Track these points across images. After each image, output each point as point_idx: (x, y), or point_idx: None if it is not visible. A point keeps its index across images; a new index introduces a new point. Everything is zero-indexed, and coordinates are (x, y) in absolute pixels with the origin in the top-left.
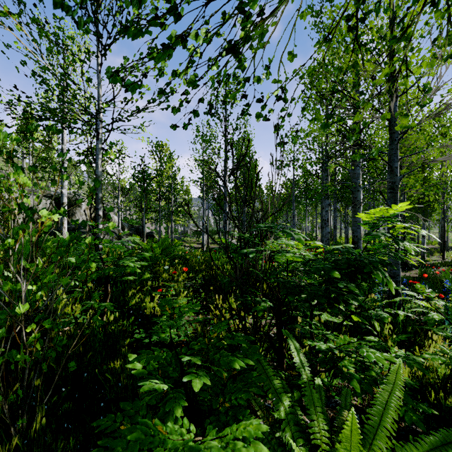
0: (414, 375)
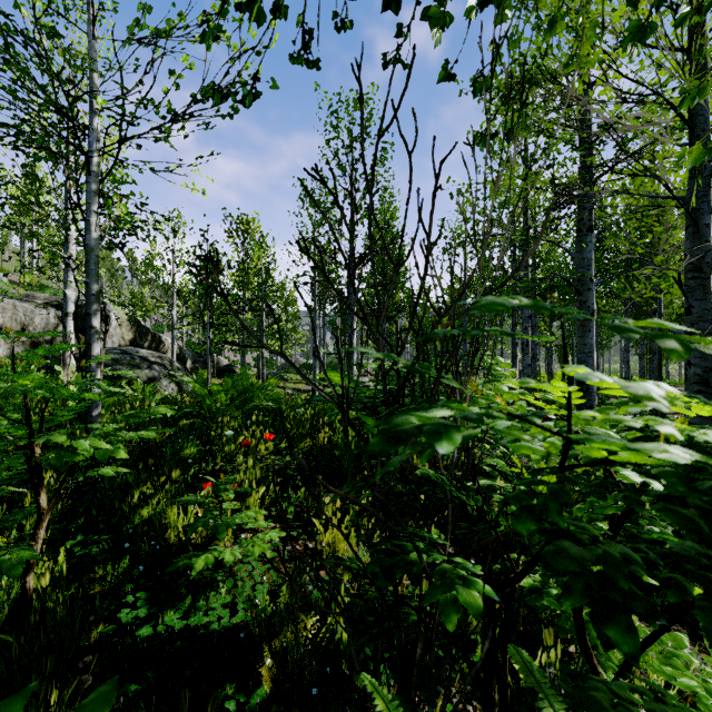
0: None
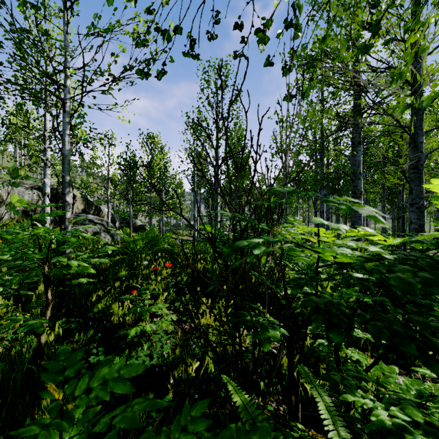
0: None
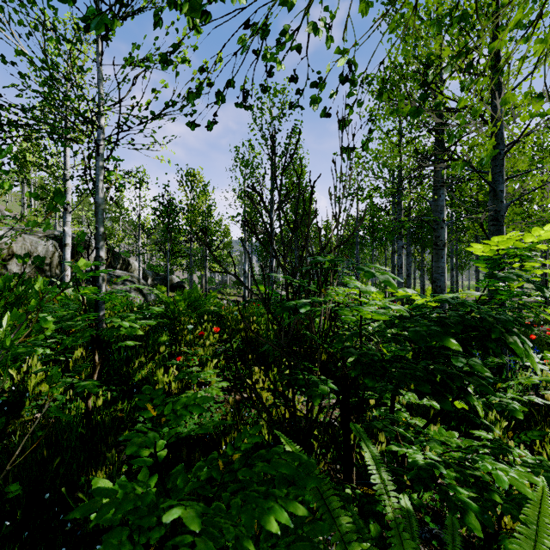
0: None
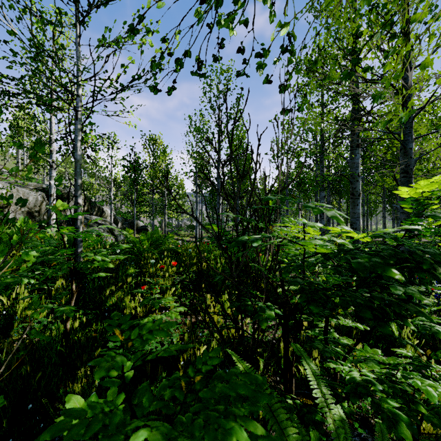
0: None
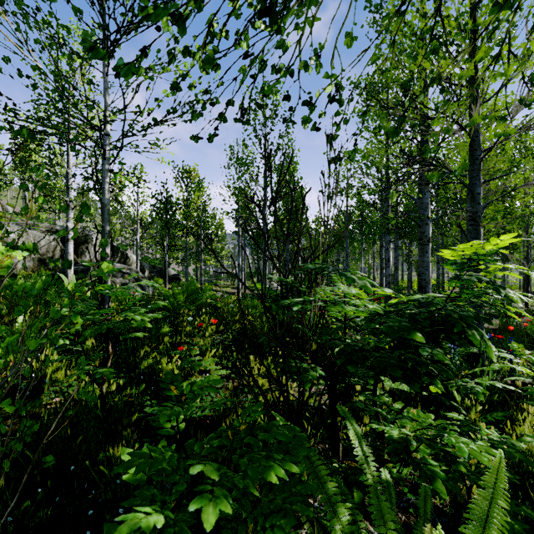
0: (508, 461)
